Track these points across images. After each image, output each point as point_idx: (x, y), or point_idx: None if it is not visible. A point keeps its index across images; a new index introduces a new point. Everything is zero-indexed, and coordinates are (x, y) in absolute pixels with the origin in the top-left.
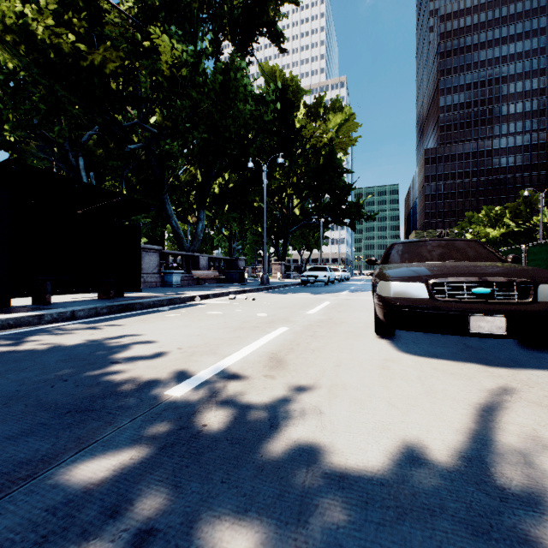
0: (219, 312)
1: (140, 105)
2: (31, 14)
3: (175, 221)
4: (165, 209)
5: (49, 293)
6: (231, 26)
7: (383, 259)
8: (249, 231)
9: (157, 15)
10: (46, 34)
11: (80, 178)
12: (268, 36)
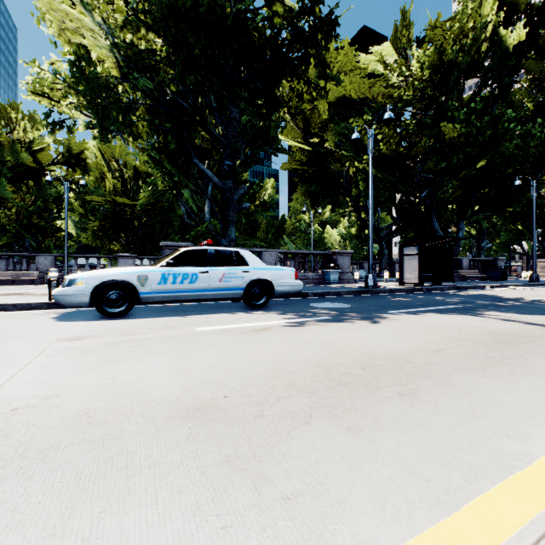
0: (515, 292)
1: None
2: (384, 149)
3: (440, 233)
4: (432, 225)
5: (422, 281)
6: (501, 89)
7: None
8: (503, 229)
9: (436, 101)
10: (389, 154)
11: (366, 211)
12: (536, 59)
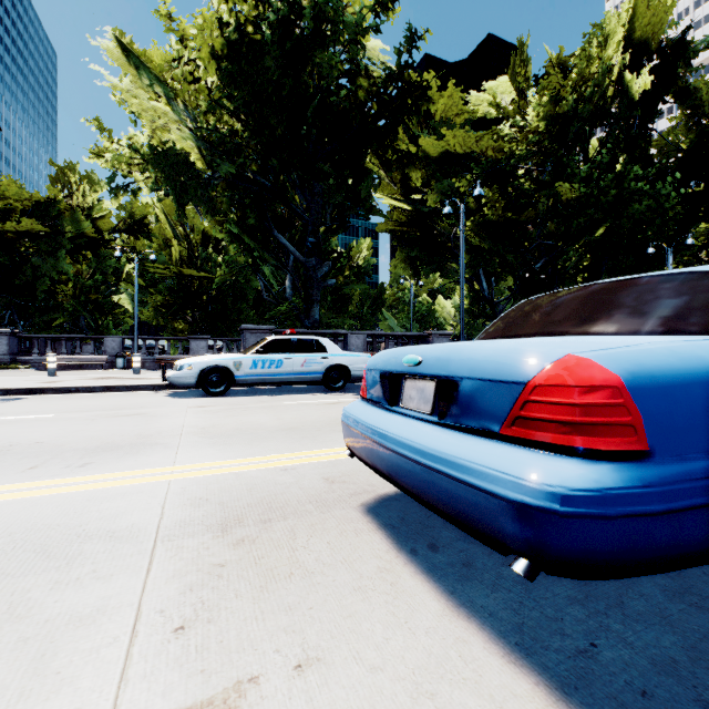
0: None
1: (535, 220)
2: (490, 215)
3: None
4: None
5: None
6: (627, 143)
7: None
8: None
9: (555, 154)
10: (496, 220)
11: (479, 281)
12: (676, 102)
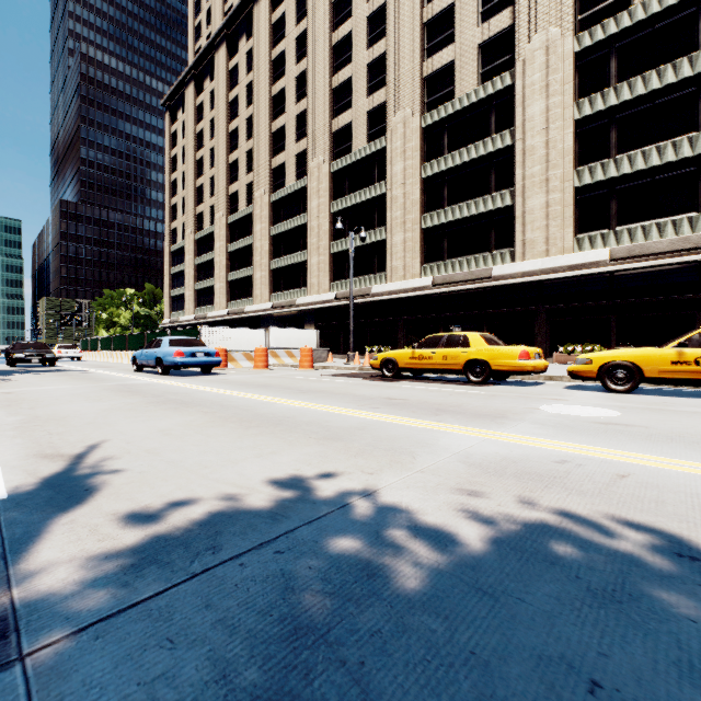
0: None
1: None
2: None
3: None
4: None
5: None
6: None
7: (12, 348)
8: None
9: None
10: None
11: None
12: None
